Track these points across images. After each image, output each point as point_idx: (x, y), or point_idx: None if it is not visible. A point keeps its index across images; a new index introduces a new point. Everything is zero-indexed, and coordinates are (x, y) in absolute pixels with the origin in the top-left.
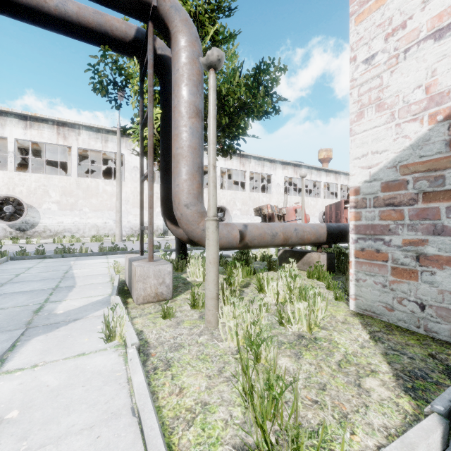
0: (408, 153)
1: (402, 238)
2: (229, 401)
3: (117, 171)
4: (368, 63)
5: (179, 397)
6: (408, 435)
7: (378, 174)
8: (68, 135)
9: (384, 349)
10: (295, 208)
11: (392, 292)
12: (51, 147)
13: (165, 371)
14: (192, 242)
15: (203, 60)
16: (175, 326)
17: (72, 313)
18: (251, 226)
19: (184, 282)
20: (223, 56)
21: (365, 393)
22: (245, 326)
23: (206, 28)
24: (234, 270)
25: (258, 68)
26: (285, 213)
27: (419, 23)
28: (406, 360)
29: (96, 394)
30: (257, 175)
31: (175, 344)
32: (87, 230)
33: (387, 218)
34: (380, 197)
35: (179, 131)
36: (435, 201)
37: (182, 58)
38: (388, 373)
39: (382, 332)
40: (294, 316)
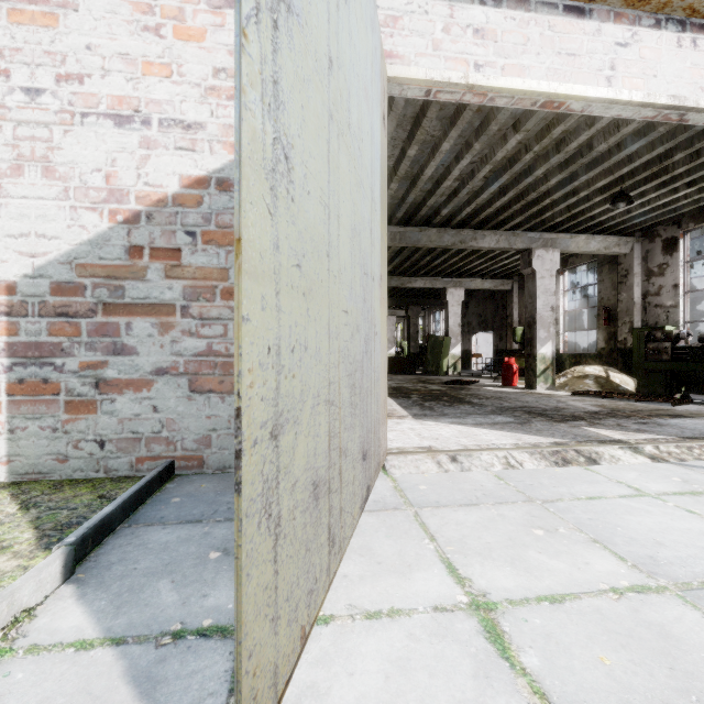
0: (87, 250)
1: (79, 361)
2: None
3: None
4: (32, 97)
5: None
6: (13, 585)
7: (46, 268)
8: None
9: (37, 514)
10: None
11: (66, 436)
12: None
13: None
14: None
15: None
16: None
17: None
18: None
19: None
20: None
21: None
22: None
23: None
24: None
25: None
26: None
27: (99, 91)
28: (65, 514)
29: None
30: None
31: None
32: None
33: (60, 333)
34: (49, 303)
35: None
36: (116, 315)
37: None
38: (30, 540)
39: (45, 494)
40: None
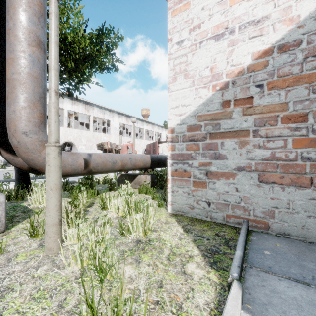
0: (202, 108)
1: (198, 162)
2: None
3: None
4: (180, 45)
5: None
6: (227, 309)
7: (185, 120)
8: None
9: (193, 237)
10: (127, 145)
11: (193, 197)
12: None
13: None
14: (34, 170)
15: None
16: (3, 265)
17: None
18: (95, 155)
19: (24, 211)
20: None
21: (189, 278)
22: (90, 246)
23: None
24: (79, 194)
25: (101, 29)
26: (120, 148)
27: (207, 27)
28: (206, 242)
29: None
30: (99, 120)
31: (0, 290)
32: None
33: (190, 149)
34: (186, 135)
35: (15, 55)
36: (216, 139)
37: None
38: (199, 255)
39: (189, 224)
40: (133, 226)
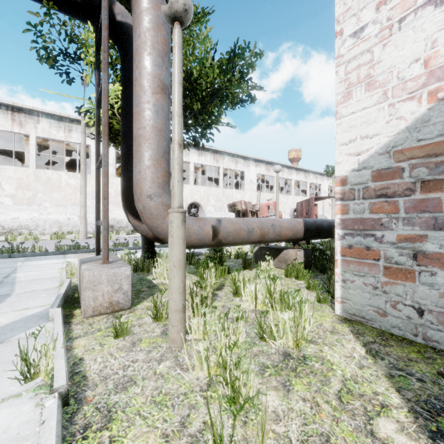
0: (403, 137)
1: (396, 233)
2: None
3: (81, 163)
4: (357, 37)
5: None
6: None
7: (368, 161)
8: (24, 122)
9: (386, 369)
10: (268, 205)
11: (384, 295)
12: (5, 135)
13: (101, 430)
14: (158, 239)
15: (165, 8)
16: (128, 348)
17: None
18: (226, 221)
19: (150, 286)
20: (190, 6)
21: None
22: (218, 349)
23: None
24: (206, 271)
25: (233, 50)
26: (258, 209)
27: None
28: (416, 384)
29: None
30: (231, 172)
31: (124, 379)
32: (47, 226)
33: (379, 210)
34: (370, 187)
35: (140, 108)
36: (436, 191)
37: (144, 22)
38: (402, 408)
39: (377, 343)
40: (277, 329)
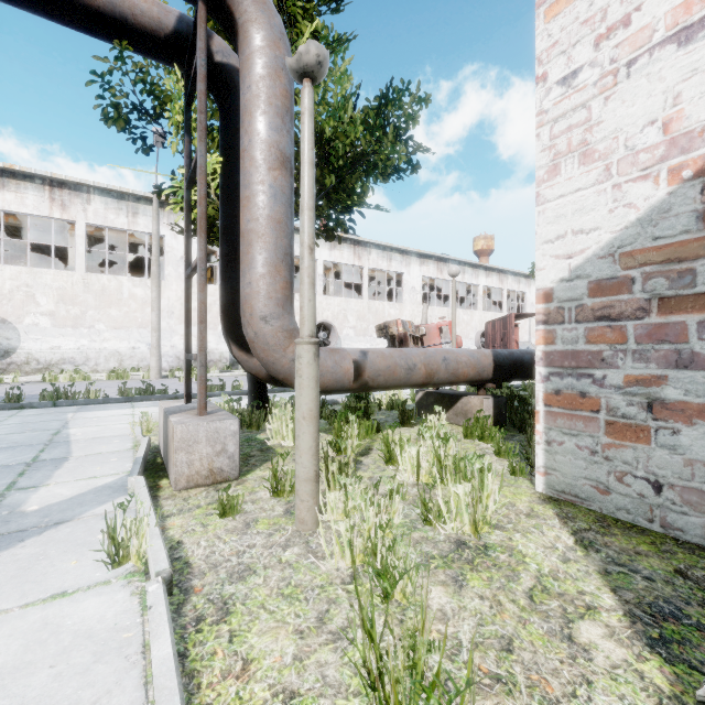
0: (634, 233)
1: (623, 373)
2: (337, 685)
3: (153, 263)
4: (567, 85)
5: (241, 681)
6: None
7: (583, 267)
8: (68, 203)
9: (602, 564)
10: (440, 326)
11: (606, 463)
12: (39, 222)
13: (217, 623)
14: (274, 380)
15: (291, 62)
16: (241, 531)
17: (54, 511)
18: (374, 354)
19: (262, 448)
20: (326, 56)
21: (582, 654)
22: (366, 531)
23: (298, 26)
24: (345, 427)
25: (385, 95)
26: (424, 333)
27: (653, 17)
28: (640, 583)
29: (75, 685)
30: (381, 274)
31: (240, 567)
32: (101, 360)
33: (599, 340)
34: (586, 306)
35: (251, 191)
36: (680, 313)
37: (256, 68)
38: (616, 611)
39: (593, 530)
40: (448, 508)
